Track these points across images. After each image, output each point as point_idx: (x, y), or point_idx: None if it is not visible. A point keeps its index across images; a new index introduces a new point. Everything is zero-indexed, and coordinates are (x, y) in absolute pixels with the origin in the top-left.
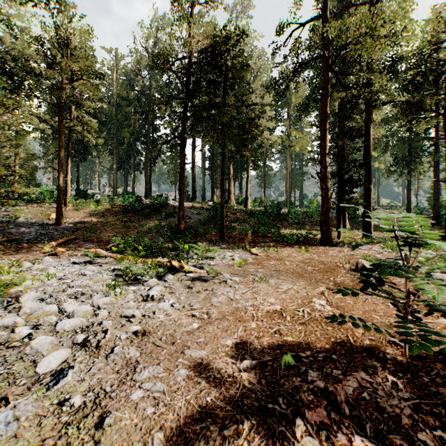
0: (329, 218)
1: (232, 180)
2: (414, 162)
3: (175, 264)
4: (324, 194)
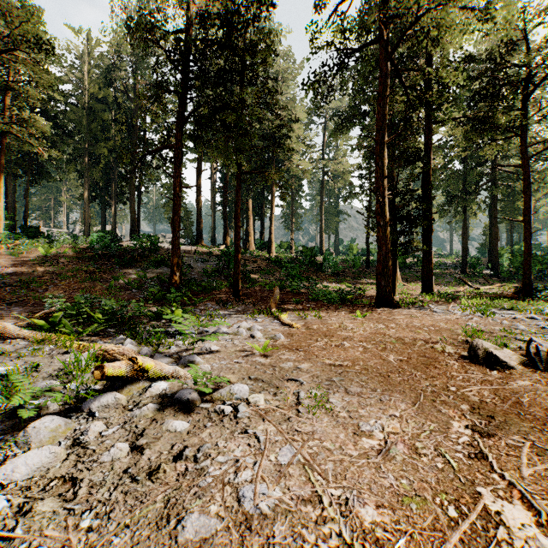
0: (388, 267)
1: (251, 218)
2: (472, 201)
3: (119, 371)
4: (382, 234)
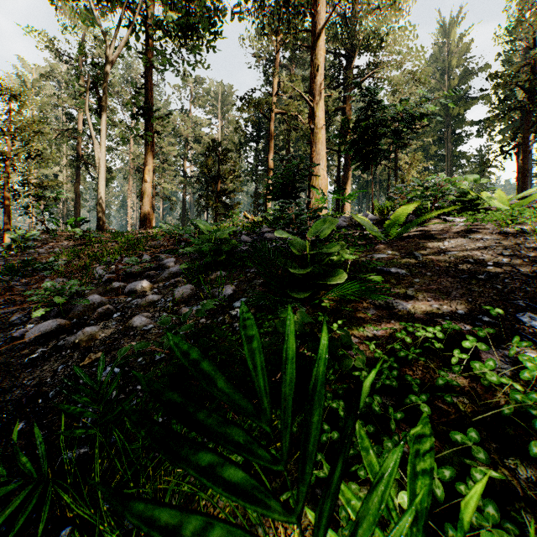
0: None
1: None
2: None
3: None
4: None
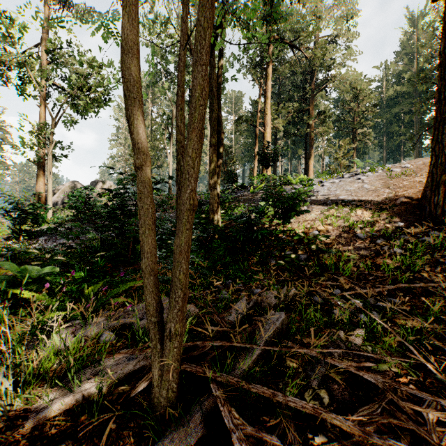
0: None
1: None
2: None
3: None
4: None
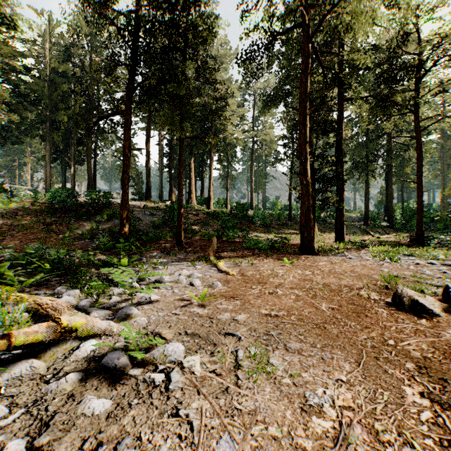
0: (310, 220)
1: (193, 179)
2: (373, 166)
3: (35, 337)
4: (305, 191)
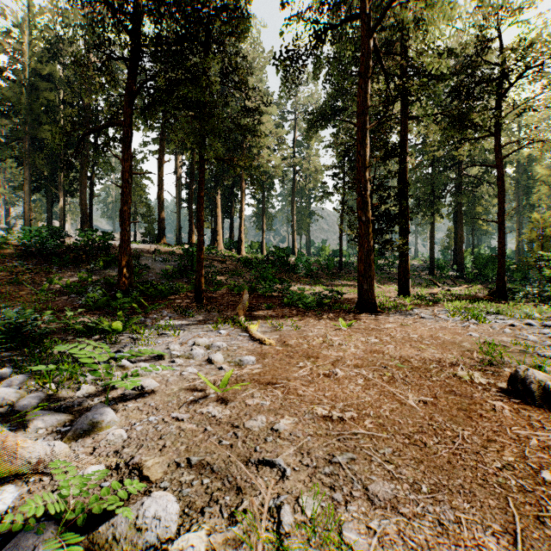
0: (371, 268)
1: (220, 216)
2: (440, 204)
3: None
4: (364, 231)
